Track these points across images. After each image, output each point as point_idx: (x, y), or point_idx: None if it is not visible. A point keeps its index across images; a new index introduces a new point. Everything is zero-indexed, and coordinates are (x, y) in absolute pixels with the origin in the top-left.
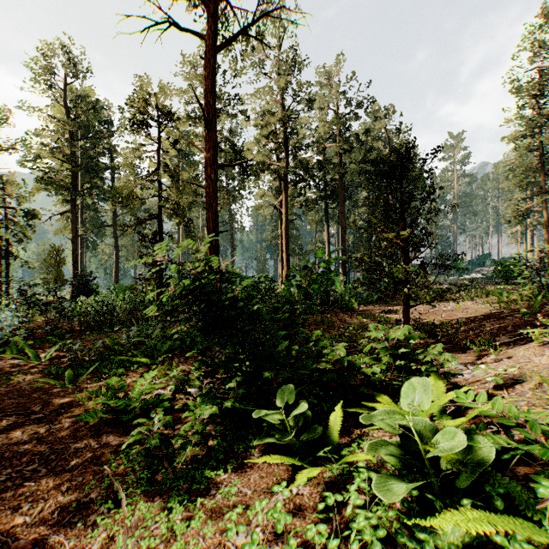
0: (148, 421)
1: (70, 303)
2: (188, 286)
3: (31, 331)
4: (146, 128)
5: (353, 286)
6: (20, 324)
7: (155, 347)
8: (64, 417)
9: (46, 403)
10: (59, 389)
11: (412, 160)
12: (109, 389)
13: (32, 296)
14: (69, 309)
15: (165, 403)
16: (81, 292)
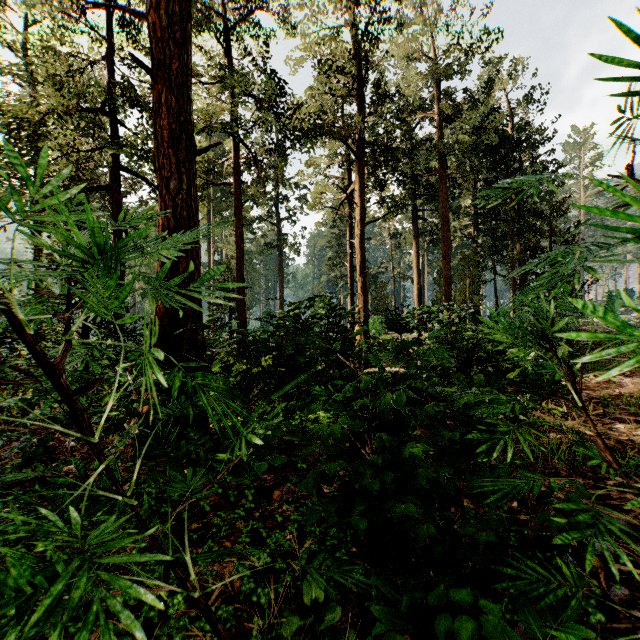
0: None
1: None
2: None
3: None
4: None
5: None
6: None
7: None
8: None
9: None
10: None
11: None
12: None
13: None
14: None
15: None
16: None
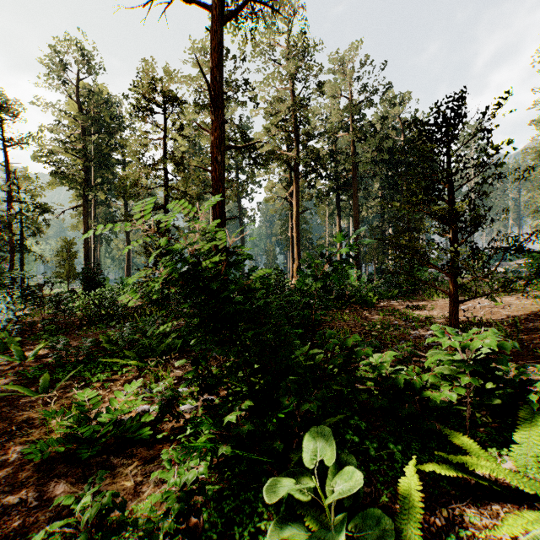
0: (78, 502)
1: (67, 296)
2: (174, 271)
3: (31, 325)
4: (151, 114)
5: (368, 281)
6: (15, 318)
7: (151, 347)
8: (17, 443)
9: (4, 420)
10: (28, 400)
11: (461, 119)
12: (76, 406)
13: (27, 288)
14: (66, 302)
15: (146, 430)
16: (88, 285)
